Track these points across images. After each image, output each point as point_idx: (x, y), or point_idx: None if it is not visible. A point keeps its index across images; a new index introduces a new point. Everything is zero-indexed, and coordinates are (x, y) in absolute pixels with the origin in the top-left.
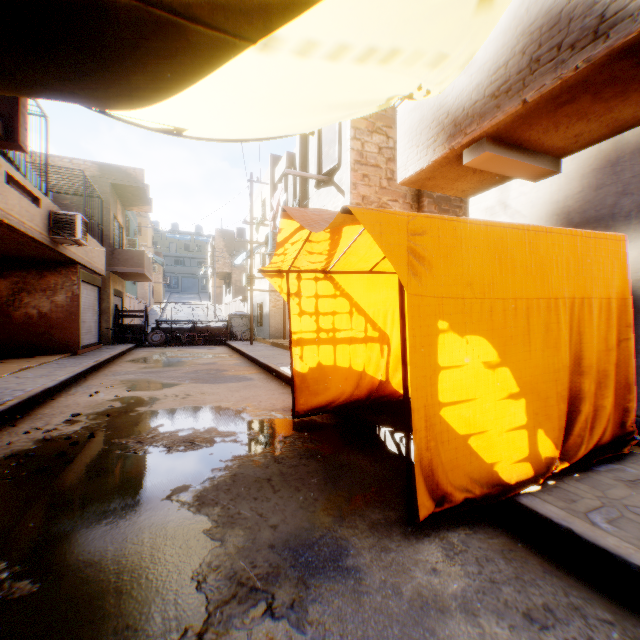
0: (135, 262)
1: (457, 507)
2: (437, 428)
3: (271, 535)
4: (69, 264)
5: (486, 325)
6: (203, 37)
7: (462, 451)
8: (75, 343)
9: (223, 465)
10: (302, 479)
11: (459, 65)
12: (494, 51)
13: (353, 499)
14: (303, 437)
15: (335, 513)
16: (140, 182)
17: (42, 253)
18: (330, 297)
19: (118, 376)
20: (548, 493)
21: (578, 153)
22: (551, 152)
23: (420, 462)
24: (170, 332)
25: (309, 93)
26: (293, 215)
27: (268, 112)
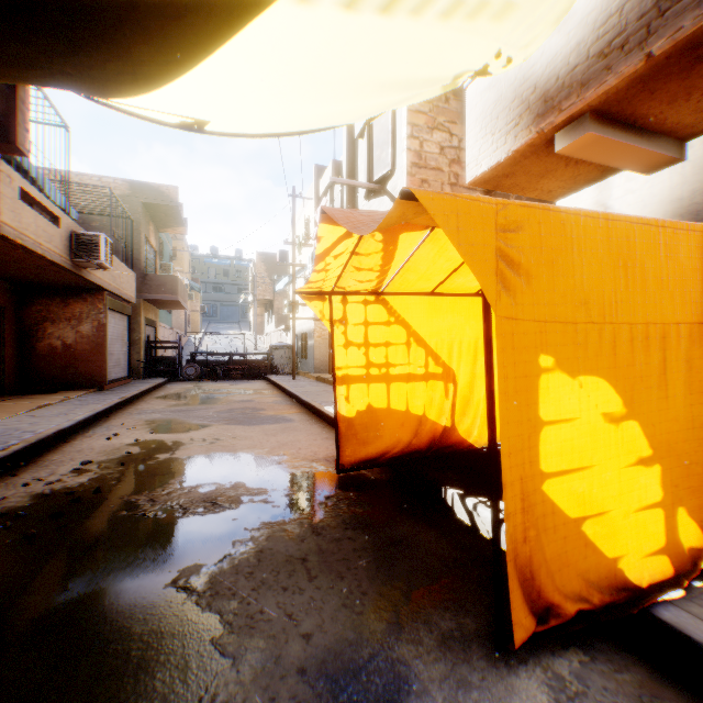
0: (168, 288)
1: (567, 623)
2: (538, 509)
3: (302, 651)
4: (95, 290)
5: (606, 361)
6: None
7: (573, 541)
8: (101, 377)
9: (248, 536)
10: (346, 560)
11: (552, 19)
12: None
13: (414, 594)
14: (349, 498)
15: (390, 617)
16: (173, 201)
17: (65, 278)
18: (383, 324)
19: (143, 415)
20: (698, 603)
21: None
22: (673, 133)
23: (515, 560)
24: (206, 365)
25: (356, 65)
26: (335, 216)
27: (305, 93)
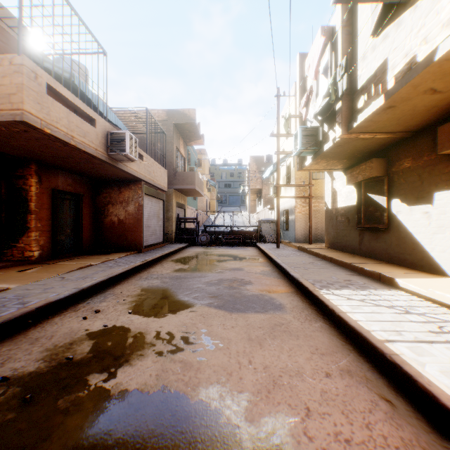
0: (189, 181)
1: None
2: None
3: None
4: (136, 181)
5: None
6: None
7: None
8: (139, 243)
9: None
10: None
11: None
12: None
13: None
14: None
15: None
16: (192, 119)
17: (111, 171)
18: None
19: (146, 281)
20: None
21: None
22: None
23: None
24: (214, 234)
25: None
26: None
27: None
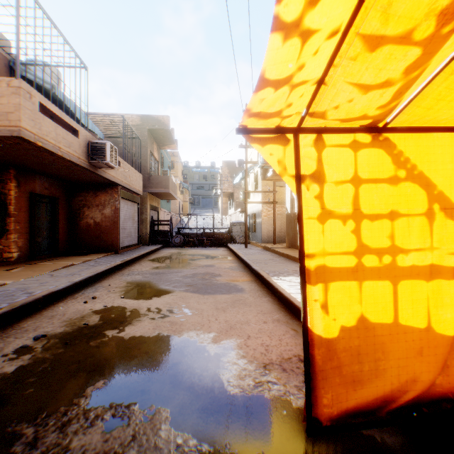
0: (163, 185)
1: None
2: None
3: None
4: (112, 186)
5: None
6: None
7: None
8: (116, 244)
9: None
10: None
11: None
12: None
13: None
14: None
15: None
16: (166, 125)
17: (89, 177)
18: (384, 182)
19: (129, 276)
20: None
21: None
22: None
23: None
24: (187, 236)
25: None
26: None
27: None
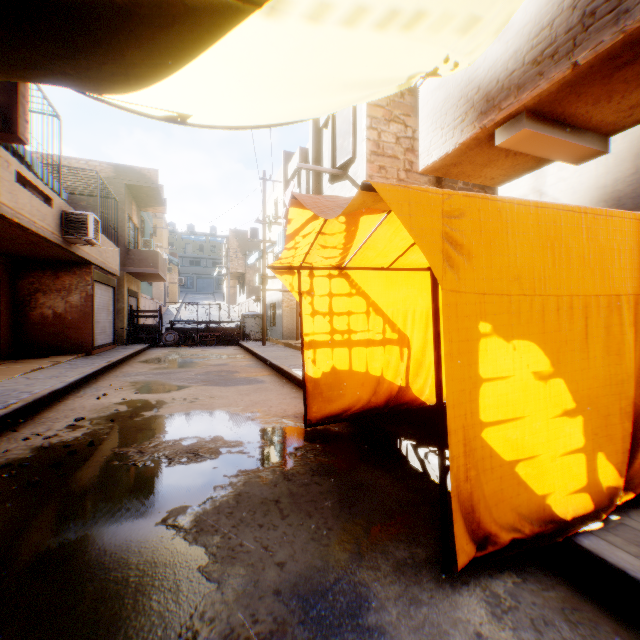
0: (149, 262)
1: (502, 549)
2: (478, 453)
3: (277, 576)
4: (83, 264)
5: (536, 327)
6: (202, 0)
7: (508, 481)
8: (89, 343)
9: (227, 481)
10: (314, 501)
11: (493, 30)
12: (535, 10)
13: (373, 529)
14: (316, 449)
15: (352, 548)
16: (154, 182)
17: (56, 253)
18: (345, 296)
19: (128, 377)
20: (613, 532)
21: (630, 129)
22: (598, 129)
23: (458, 496)
24: (184, 332)
25: (322, 68)
26: (304, 202)
27: (277, 92)
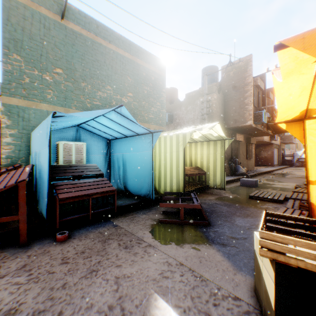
0: (288, 139)
1: None
2: None
3: None
4: (270, 144)
5: None
6: None
7: None
8: (272, 164)
9: (304, 176)
10: None
11: None
12: None
13: None
14: None
15: None
16: None
17: (266, 143)
18: None
19: (285, 170)
20: None
21: None
22: None
23: None
24: (302, 162)
25: None
26: None
27: None
